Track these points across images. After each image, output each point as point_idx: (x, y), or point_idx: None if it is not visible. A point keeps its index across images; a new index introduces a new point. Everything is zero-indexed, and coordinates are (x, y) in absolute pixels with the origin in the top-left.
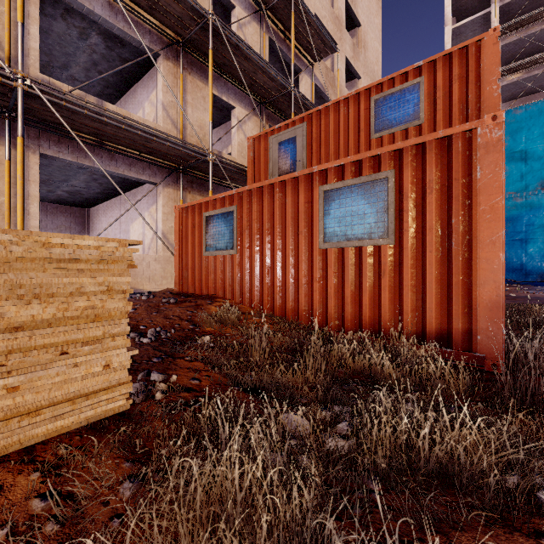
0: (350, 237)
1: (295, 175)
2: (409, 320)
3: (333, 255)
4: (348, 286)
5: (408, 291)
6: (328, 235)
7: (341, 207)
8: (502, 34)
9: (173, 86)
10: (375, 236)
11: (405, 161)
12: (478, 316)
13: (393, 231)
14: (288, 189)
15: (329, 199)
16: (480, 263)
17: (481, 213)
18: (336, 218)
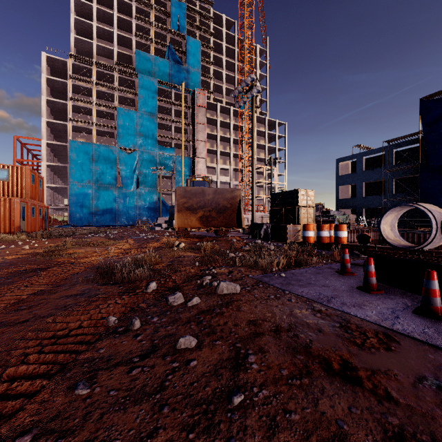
0: None
1: None
2: (2, 230)
3: None
4: None
5: (2, 225)
6: None
7: None
8: (73, 100)
9: None
10: None
11: (1, 201)
12: (15, 229)
13: None
14: None
15: None
16: (16, 220)
17: (16, 212)
18: None
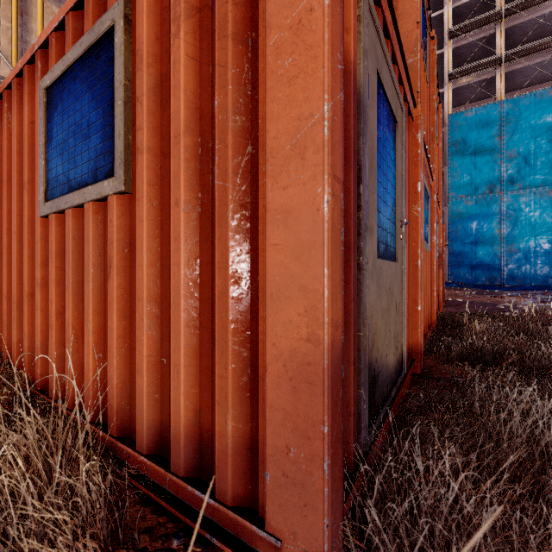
0: (73, 185)
1: (18, 68)
2: (144, 391)
3: (55, 229)
4: (68, 297)
5: (142, 313)
6: (50, 184)
7: (63, 119)
8: (455, 36)
9: (3, 2)
10: (101, 177)
11: None
12: (264, 405)
13: (121, 157)
14: (13, 99)
15: (51, 105)
16: (270, 228)
17: (272, 58)
18: (58, 144)
